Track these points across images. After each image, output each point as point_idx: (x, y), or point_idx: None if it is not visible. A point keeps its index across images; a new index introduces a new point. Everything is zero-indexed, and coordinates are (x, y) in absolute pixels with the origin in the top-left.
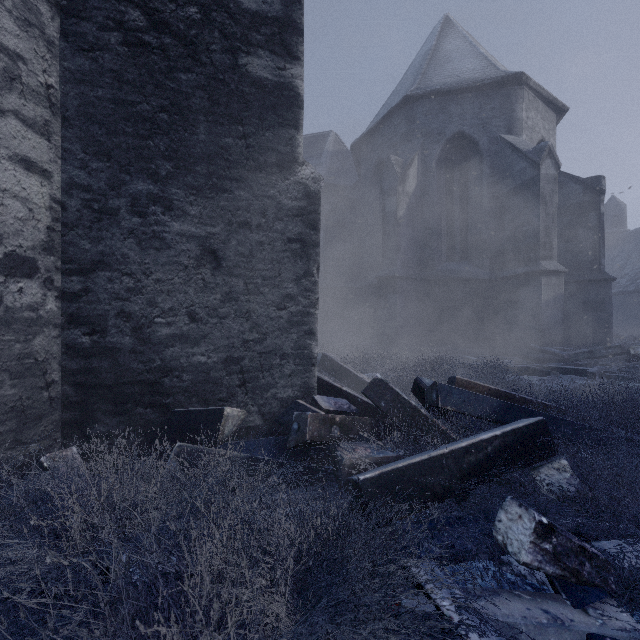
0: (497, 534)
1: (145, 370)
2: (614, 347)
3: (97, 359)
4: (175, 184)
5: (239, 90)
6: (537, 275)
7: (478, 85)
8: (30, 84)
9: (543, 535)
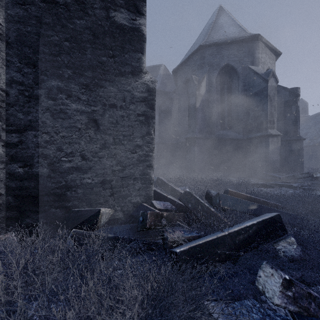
0: (258, 285)
1: (56, 187)
2: (305, 173)
3: (27, 181)
4: (73, 82)
5: (110, 30)
6: (267, 137)
7: (237, 40)
8: None
9: (287, 286)
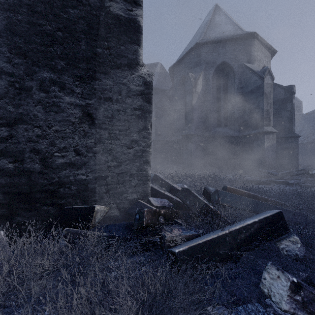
0: (263, 288)
1: (48, 184)
2: (301, 170)
3: (18, 177)
4: (66, 74)
5: (105, 21)
6: (263, 134)
7: (233, 38)
8: None
9: (295, 290)
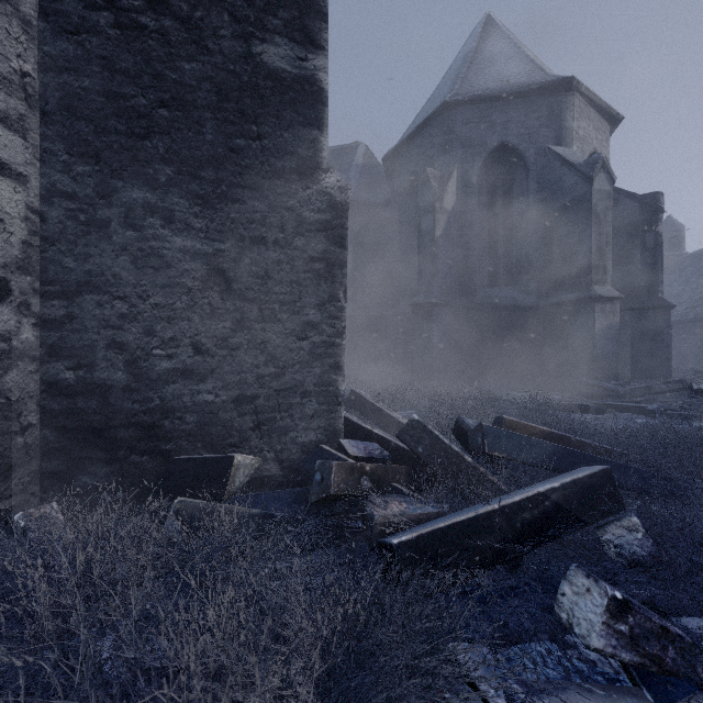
0: (560, 611)
1: (141, 411)
2: (675, 382)
3: (83, 398)
4: (177, 192)
5: (253, 83)
6: (590, 302)
7: (524, 91)
8: (0, 70)
9: (617, 614)
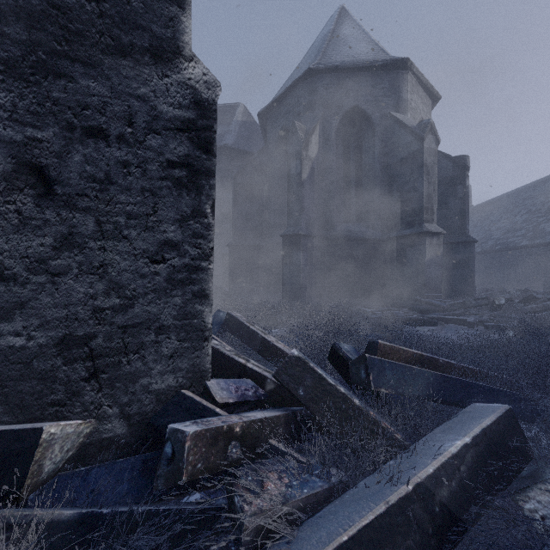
0: None
1: None
2: (482, 298)
3: None
4: None
5: None
6: (422, 236)
7: (371, 65)
8: None
9: None
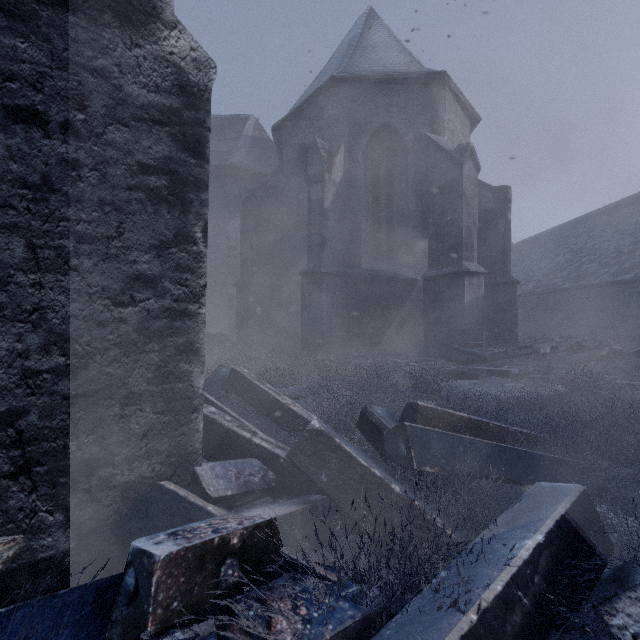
0: None
1: None
2: (526, 347)
3: None
4: None
5: None
6: (461, 276)
7: (404, 78)
8: None
9: None
